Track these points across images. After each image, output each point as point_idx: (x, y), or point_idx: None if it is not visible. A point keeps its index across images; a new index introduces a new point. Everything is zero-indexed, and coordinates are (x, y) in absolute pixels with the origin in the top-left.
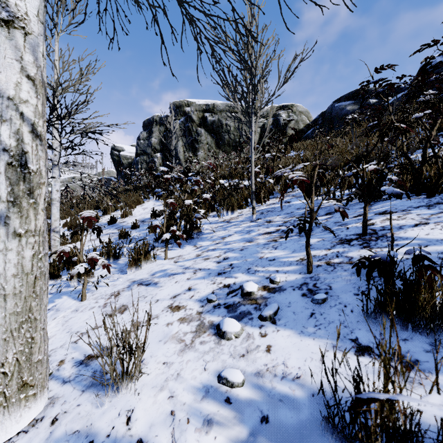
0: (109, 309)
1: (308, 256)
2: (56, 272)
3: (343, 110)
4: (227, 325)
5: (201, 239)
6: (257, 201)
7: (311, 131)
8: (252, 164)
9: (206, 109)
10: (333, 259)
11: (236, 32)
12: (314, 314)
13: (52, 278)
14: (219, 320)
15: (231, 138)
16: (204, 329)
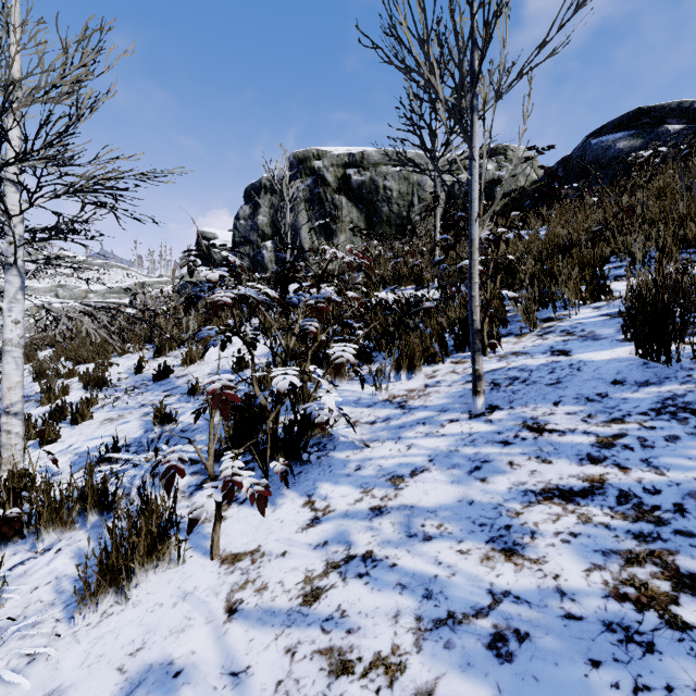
0: None
1: None
2: None
3: (610, 149)
4: None
5: (330, 471)
6: (469, 343)
7: None
8: (473, 253)
9: (350, 161)
10: None
11: None
12: None
13: None
14: None
15: (393, 212)
16: None
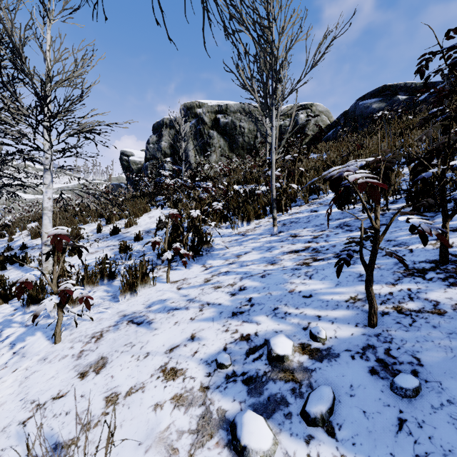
0: (83, 363)
1: (370, 300)
2: (40, 295)
3: (368, 108)
4: (249, 433)
5: (212, 257)
6: (277, 209)
7: (332, 132)
8: (272, 166)
9: (219, 110)
10: (406, 302)
11: (253, 8)
12: (405, 423)
13: (34, 303)
14: (235, 411)
15: (245, 141)
16: (210, 427)
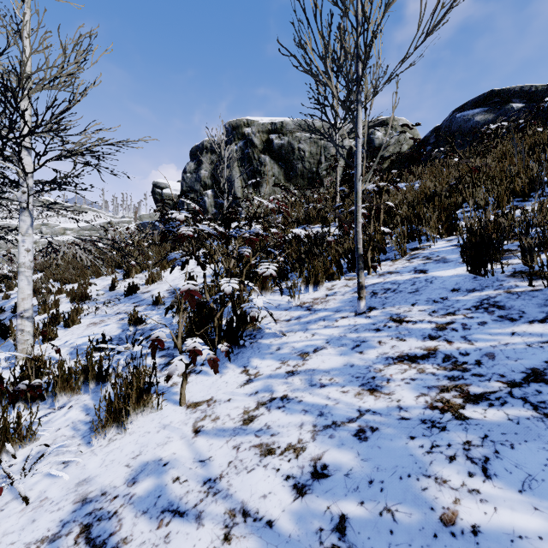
0: None
1: None
2: None
3: (470, 121)
4: None
5: (259, 351)
6: None
7: None
8: (357, 201)
9: (272, 128)
10: None
11: None
12: None
13: None
14: None
15: (306, 168)
16: None
